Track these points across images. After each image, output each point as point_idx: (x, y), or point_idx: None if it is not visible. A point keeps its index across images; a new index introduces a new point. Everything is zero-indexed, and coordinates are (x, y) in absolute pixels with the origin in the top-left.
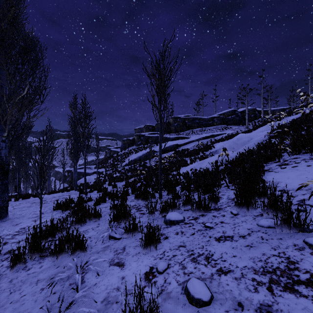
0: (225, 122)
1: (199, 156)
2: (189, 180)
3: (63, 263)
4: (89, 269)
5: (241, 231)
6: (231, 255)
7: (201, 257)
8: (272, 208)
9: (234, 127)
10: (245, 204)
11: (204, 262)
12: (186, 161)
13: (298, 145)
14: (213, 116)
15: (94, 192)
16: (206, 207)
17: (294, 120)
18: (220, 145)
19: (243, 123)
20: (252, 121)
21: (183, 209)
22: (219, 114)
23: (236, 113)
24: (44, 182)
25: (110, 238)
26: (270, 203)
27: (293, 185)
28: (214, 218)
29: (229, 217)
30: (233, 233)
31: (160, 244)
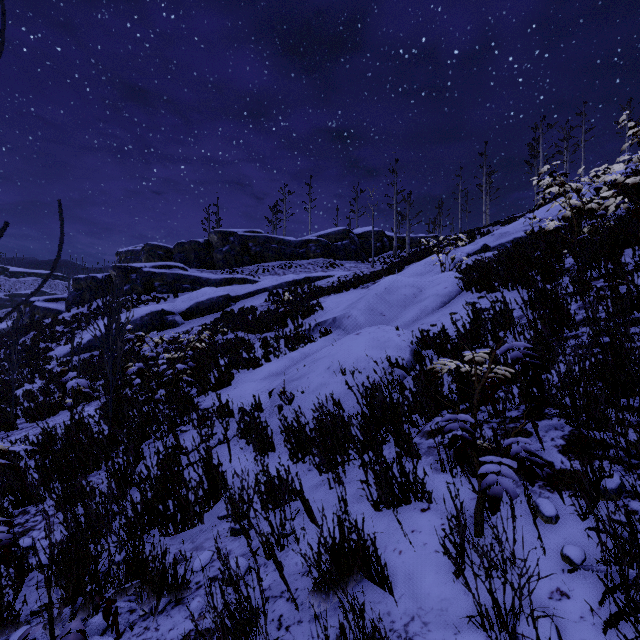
0: (330, 252)
1: (287, 331)
2: (271, 487)
3: None
4: None
5: None
6: None
7: None
8: None
9: (347, 265)
10: None
11: None
12: (252, 346)
13: None
14: (309, 238)
15: None
16: None
17: (513, 249)
18: (336, 303)
19: (363, 259)
20: (378, 254)
21: None
22: (319, 236)
23: (351, 237)
24: None
25: None
26: None
27: None
28: None
29: None
30: None
31: None
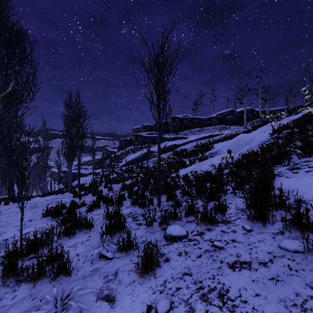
0: (223, 122)
1: (198, 157)
2: (190, 184)
3: (41, 293)
4: (71, 304)
5: (260, 255)
6: (252, 293)
7: (213, 293)
8: (295, 225)
9: (232, 128)
10: (260, 218)
11: (218, 303)
12: (185, 162)
13: (309, 146)
14: (212, 116)
15: (89, 196)
16: (212, 220)
17: (297, 120)
18: (220, 146)
19: (241, 124)
20: (250, 121)
21: (185, 220)
22: (217, 114)
23: (234, 113)
24: (25, 189)
25: (101, 257)
26: (293, 219)
27: (312, 193)
28: (224, 234)
29: (242, 234)
30: (249, 258)
31: (159, 269)
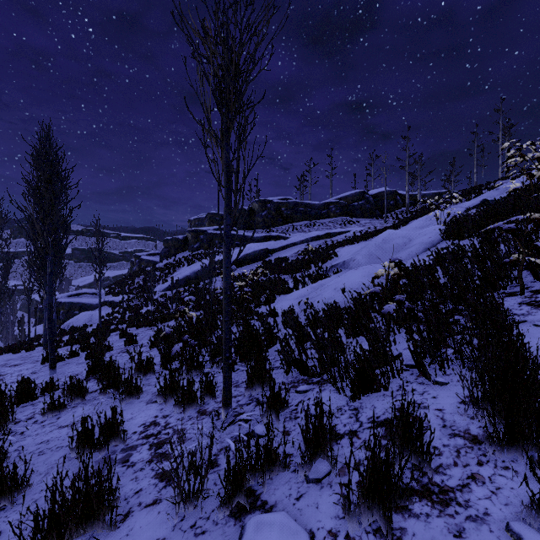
0: (348, 211)
1: (311, 272)
2: (300, 333)
3: None
4: None
5: None
6: None
7: None
8: None
9: (363, 222)
10: None
11: None
12: (286, 282)
13: None
14: (329, 201)
15: (80, 358)
16: None
17: (488, 206)
18: (348, 252)
19: (377, 215)
20: (391, 211)
21: (302, 472)
22: (338, 198)
23: (366, 198)
24: None
25: None
26: None
27: None
28: None
29: None
30: None
31: None
